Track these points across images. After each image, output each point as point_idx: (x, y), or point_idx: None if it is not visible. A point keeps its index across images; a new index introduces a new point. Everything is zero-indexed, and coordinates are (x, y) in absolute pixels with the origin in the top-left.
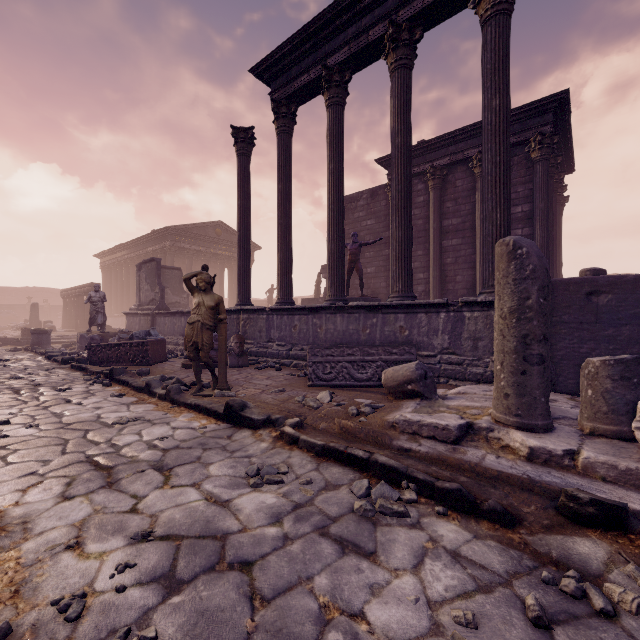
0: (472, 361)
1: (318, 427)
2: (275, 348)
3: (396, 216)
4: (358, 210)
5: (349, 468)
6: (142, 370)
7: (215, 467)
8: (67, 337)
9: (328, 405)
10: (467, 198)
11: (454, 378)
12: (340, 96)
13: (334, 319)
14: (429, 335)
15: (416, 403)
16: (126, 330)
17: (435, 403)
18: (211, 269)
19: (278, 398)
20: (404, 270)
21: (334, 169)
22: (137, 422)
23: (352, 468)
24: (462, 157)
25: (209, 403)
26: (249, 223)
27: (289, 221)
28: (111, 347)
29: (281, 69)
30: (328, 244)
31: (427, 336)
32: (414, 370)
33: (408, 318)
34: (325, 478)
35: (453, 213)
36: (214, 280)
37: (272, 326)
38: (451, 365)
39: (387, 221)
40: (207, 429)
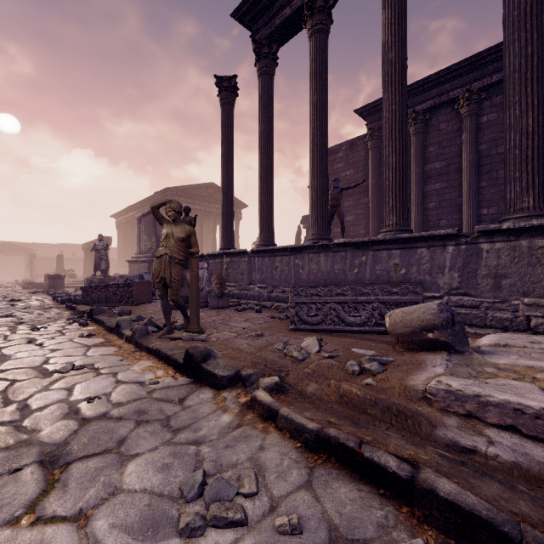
0: (493, 303)
1: (305, 390)
2: (256, 290)
3: (389, 140)
4: (337, 162)
5: (369, 489)
6: (123, 310)
7: (136, 466)
8: (82, 282)
9: (317, 356)
10: (452, 140)
11: (469, 324)
12: (324, 22)
13: (317, 259)
14: (432, 273)
15: (444, 359)
16: (125, 275)
17: (472, 359)
18: (205, 226)
19: (254, 344)
20: (399, 200)
21: (317, 101)
22: (81, 371)
23: (375, 489)
24: (447, 98)
25: (171, 349)
26: (232, 170)
27: (270, 162)
28: (101, 288)
29: (262, 8)
30: (311, 180)
31: (429, 274)
32: (437, 312)
33: (405, 254)
34: (326, 515)
35: (436, 157)
36: (195, 221)
37: (253, 268)
38: (464, 308)
39: (366, 170)
40: (158, 385)
